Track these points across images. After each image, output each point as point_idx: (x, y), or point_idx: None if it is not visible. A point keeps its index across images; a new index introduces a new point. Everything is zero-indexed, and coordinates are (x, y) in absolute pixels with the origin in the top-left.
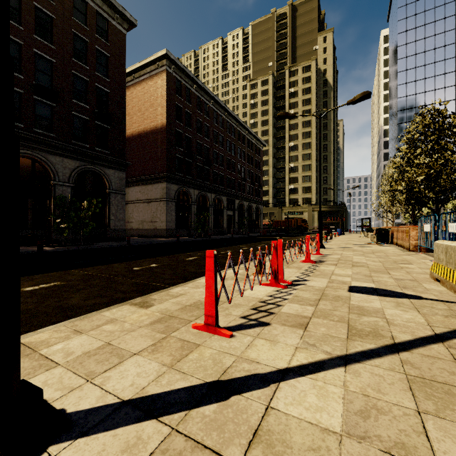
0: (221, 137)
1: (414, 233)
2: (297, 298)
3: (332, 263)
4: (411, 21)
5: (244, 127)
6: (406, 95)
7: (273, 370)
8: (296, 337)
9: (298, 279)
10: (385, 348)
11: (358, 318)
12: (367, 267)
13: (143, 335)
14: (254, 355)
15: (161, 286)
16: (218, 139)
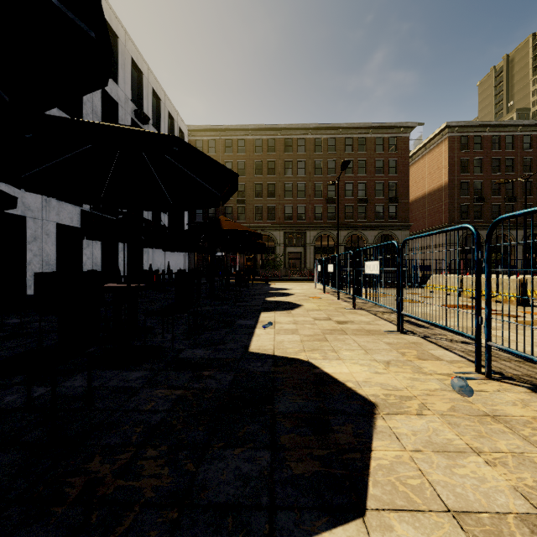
0: None
1: None
2: None
3: None
4: None
5: None
6: None
7: None
8: None
9: None
10: None
11: None
12: None
13: None
14: None
15: None
16: (533, 165)
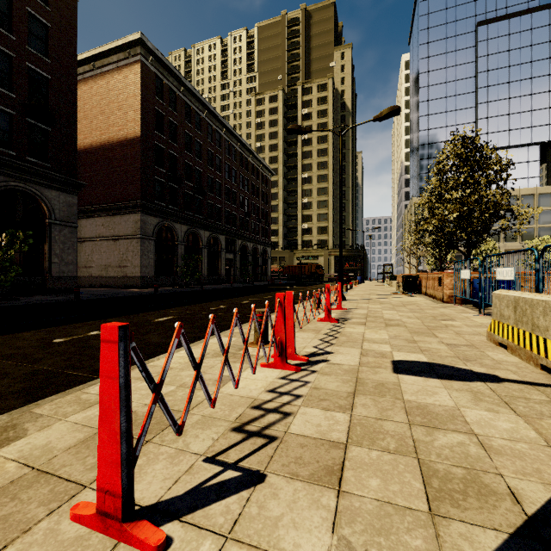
0: (219, 160)
1: (448, 281)
2: (317, 392)
3: (359, 321)
4: (433, 47)
5: (248, 149)
6: (428, 129)
7: None
8: (321, 524)
9: (317, 351)
10: (520, 545)
11: (430, 439)
12: (404, 327)
13: None
14: None
15: (79, 378)
16: (214, 161)
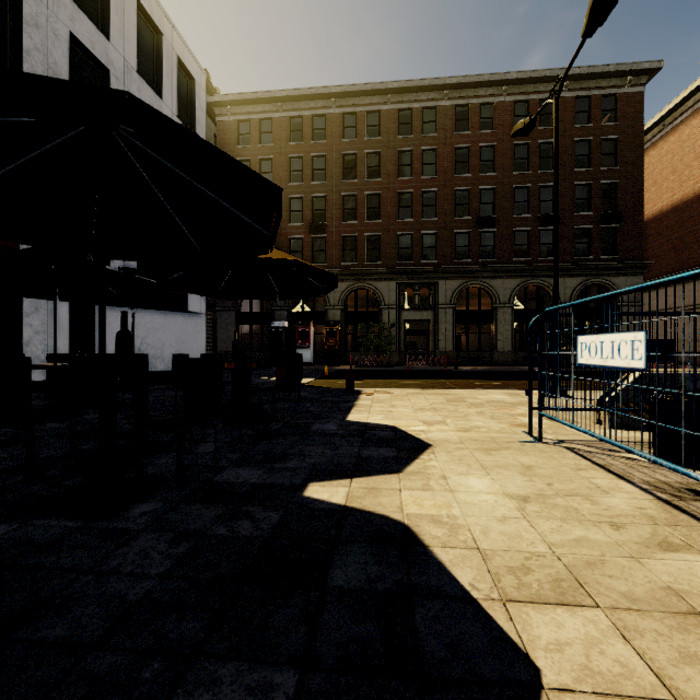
0: None
1: None
2: None
3: None
4: None
5: None
6: None
7: None
8: None
9: None
10: None
11: None
12: None
13: None
14: None
15: None
16: None
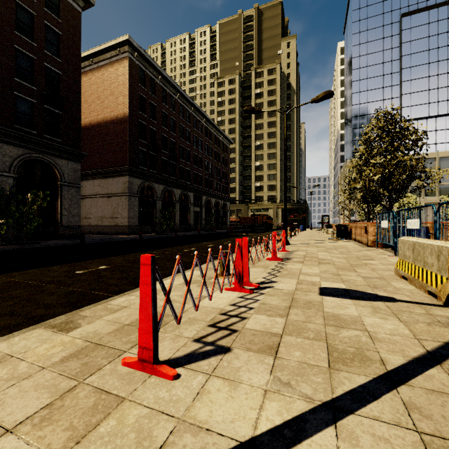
0: (188, 132)
1: (372, 229)
2: (264, 306)
3: (298, 260)
4: (364, 36)
5: (211, 123)
6: (359, 103)
7: (231, 447)
8: (264, 370)
9: (265, 281)
10: (378, 382)
11: (337, 333)
12: (333, 264)
13: (39, 386)
14: (204, 415)
15: (102, 296)
16: (184, 133)
